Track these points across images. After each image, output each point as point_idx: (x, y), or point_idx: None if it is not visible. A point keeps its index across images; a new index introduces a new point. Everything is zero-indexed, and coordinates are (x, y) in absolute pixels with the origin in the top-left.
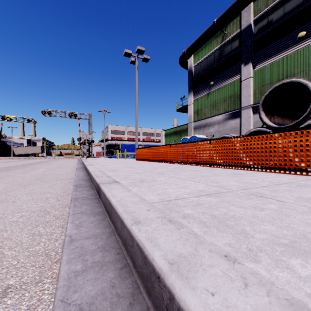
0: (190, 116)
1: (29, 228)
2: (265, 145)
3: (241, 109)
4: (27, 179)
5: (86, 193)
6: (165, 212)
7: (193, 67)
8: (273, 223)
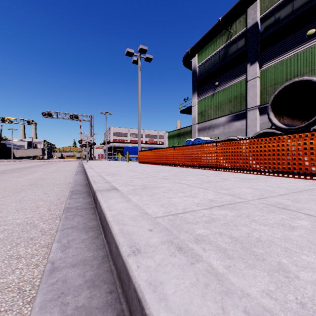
0: (194, 117)
1: (8, 247)
2: (277, 147)
3: (247, 110)
4: (21, 184)
5: (81, 201)
6: (172, 232)
7: (197, 67)
8: (315, 251)
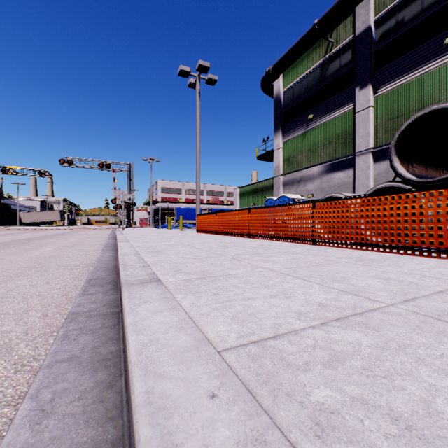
0: (278, 166)
1: None
2: (412, 210)
3: (356, 155)
4: (16, 266)
5: (100, 299)
6: (258, 396)
7: (282, 94)
8: None
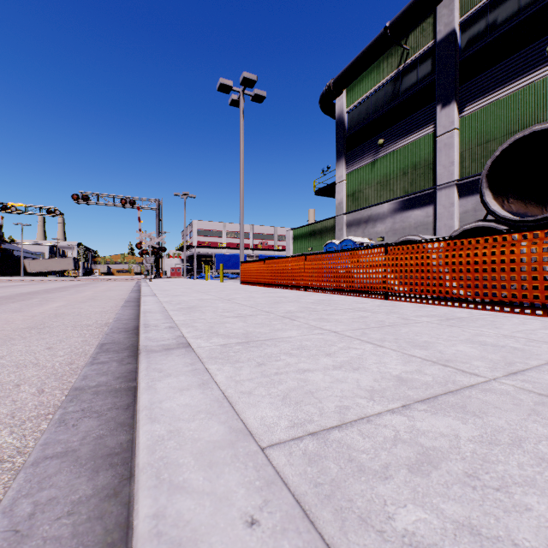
0: (340, 203)
1: None
2: (511, 255)
3: (437, 189)
4: (13, 326)
5: (113, 370)
6: (319, 521)
7: (346, 114)
8: None
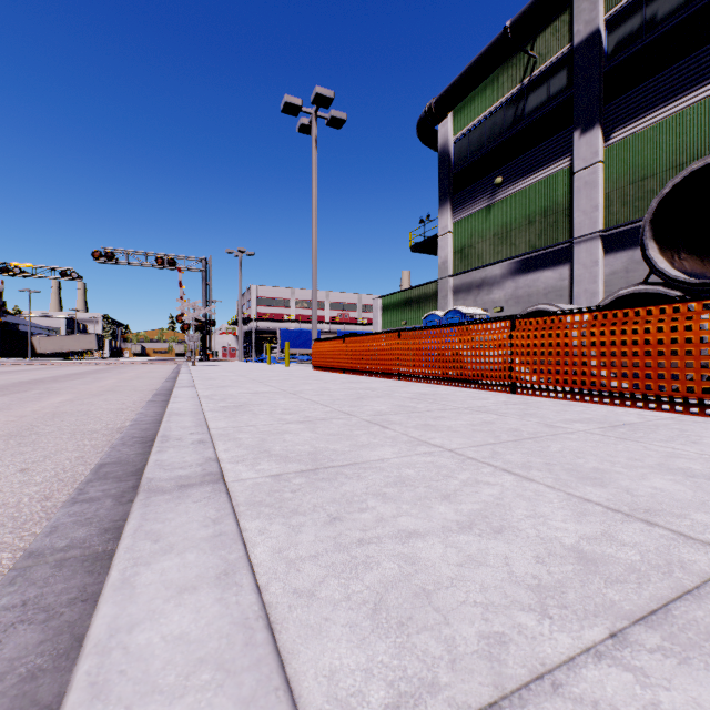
0: (445, 262)
1: None
2: (701, 332)
3: (574, 243)
4: None
5: (102, 514)
6: None
7: (452, 144)
8: None
